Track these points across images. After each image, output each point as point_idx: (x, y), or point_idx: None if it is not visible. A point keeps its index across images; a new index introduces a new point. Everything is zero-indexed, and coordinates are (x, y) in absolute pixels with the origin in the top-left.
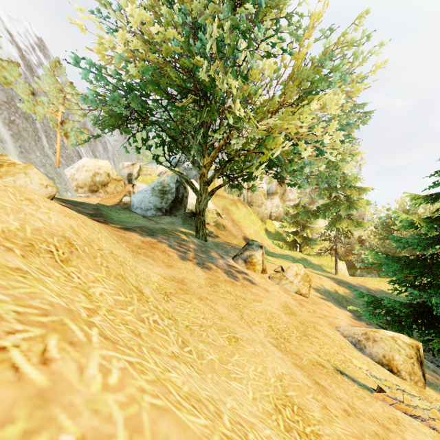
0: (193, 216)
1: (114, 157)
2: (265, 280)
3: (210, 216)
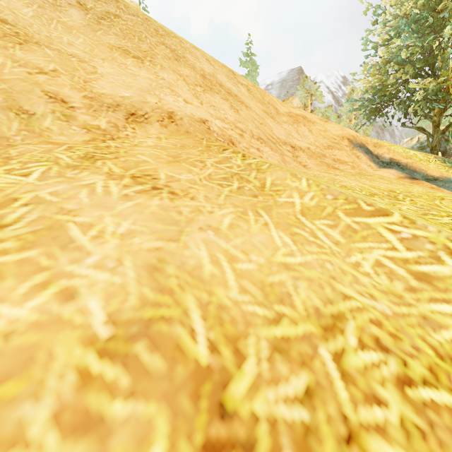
0: None
1: (401, 140)
2: None
3: None
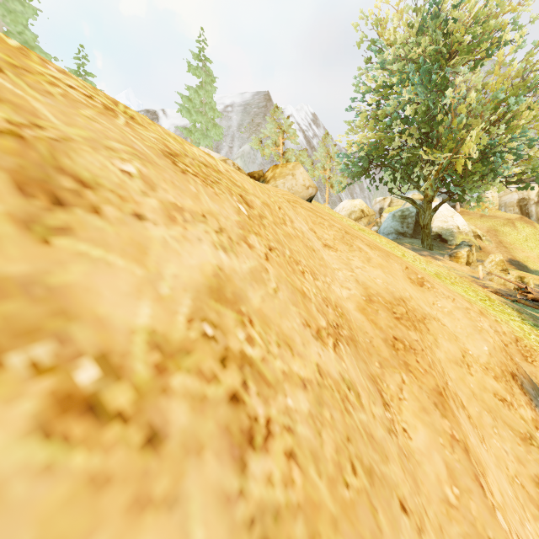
0: (438, 238)
1: (369, 195)
2: (461, 265)
3: (460, 238)
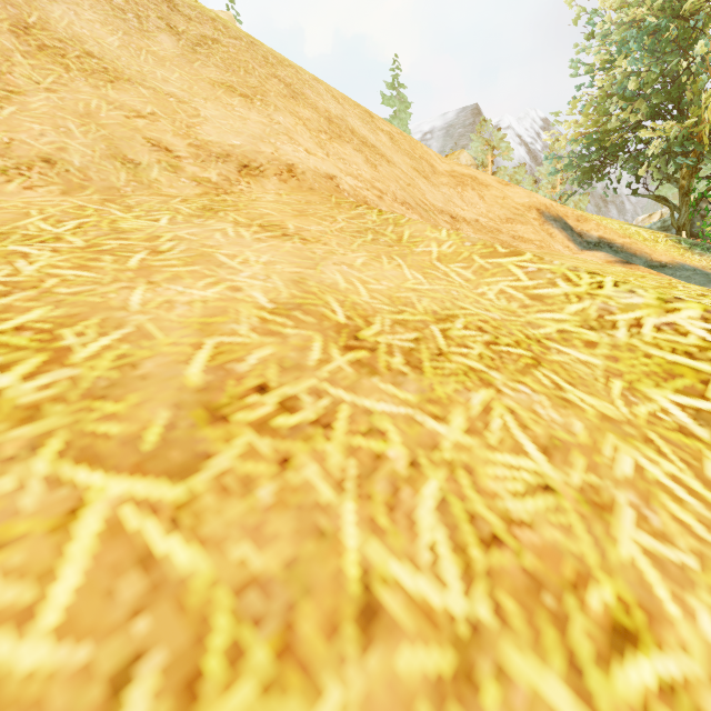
0: None
1: (635, 218)
2: None
3: None
